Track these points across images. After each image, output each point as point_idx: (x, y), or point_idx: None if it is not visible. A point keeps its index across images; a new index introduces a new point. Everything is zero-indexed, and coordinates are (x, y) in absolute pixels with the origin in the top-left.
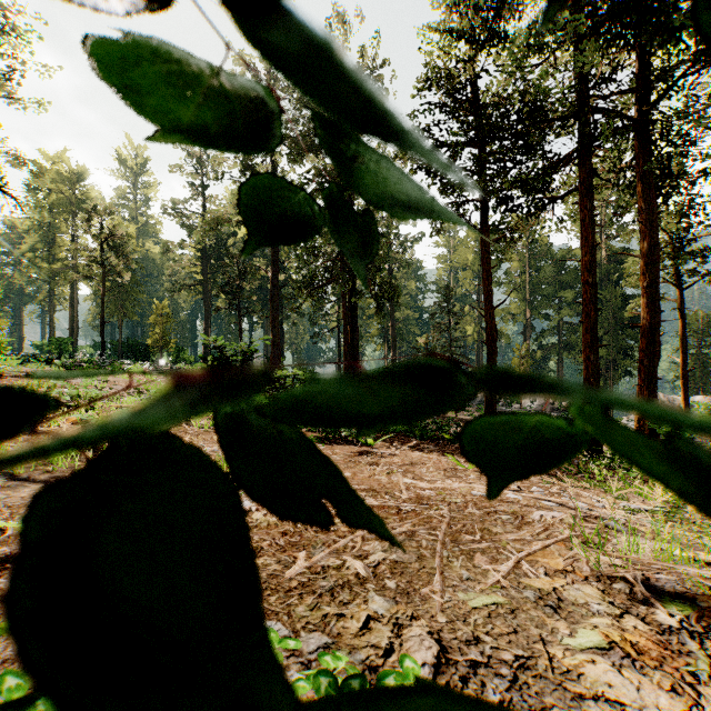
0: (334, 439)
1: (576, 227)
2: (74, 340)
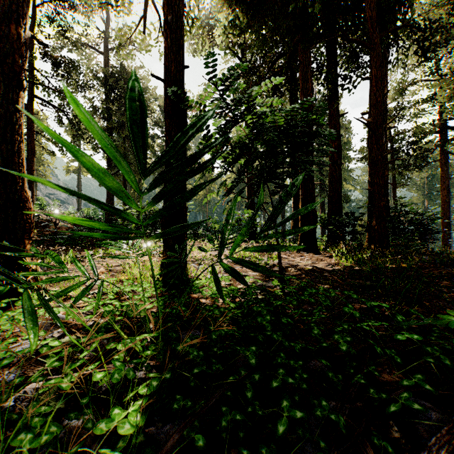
0: None
1: None
2: None
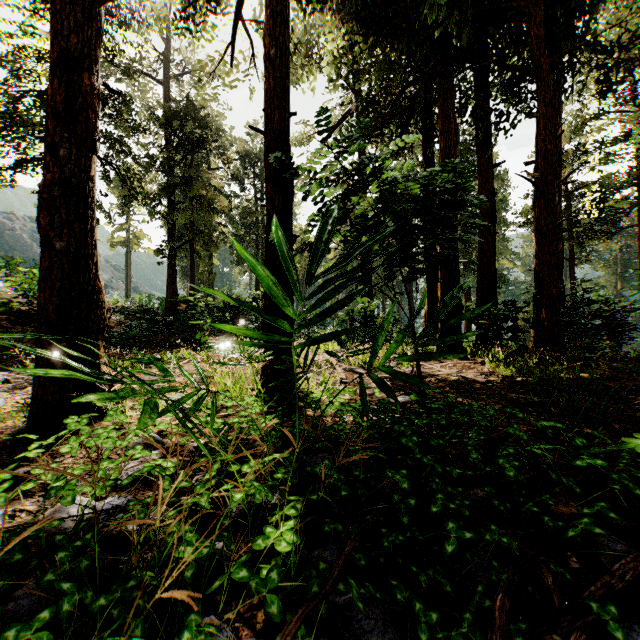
0: None
1: None
2: None
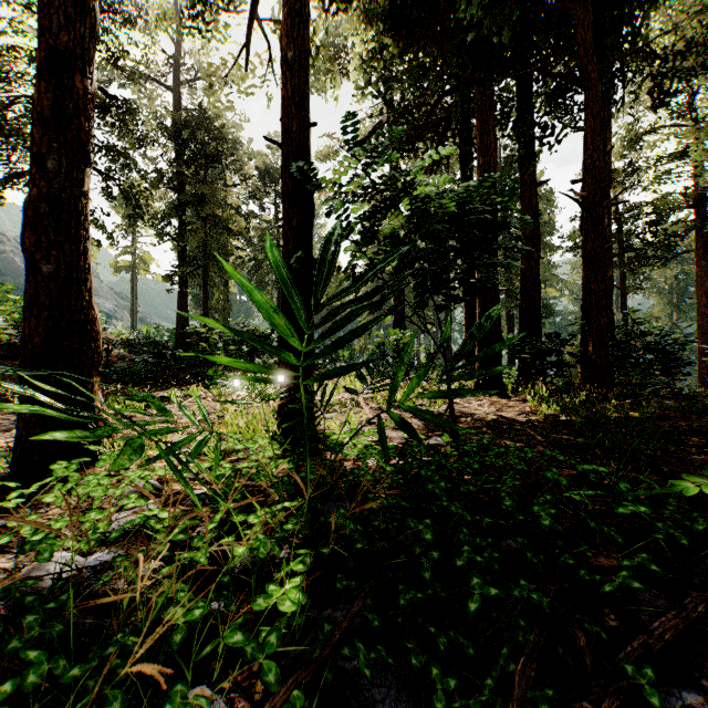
0: None
1: None
2: None
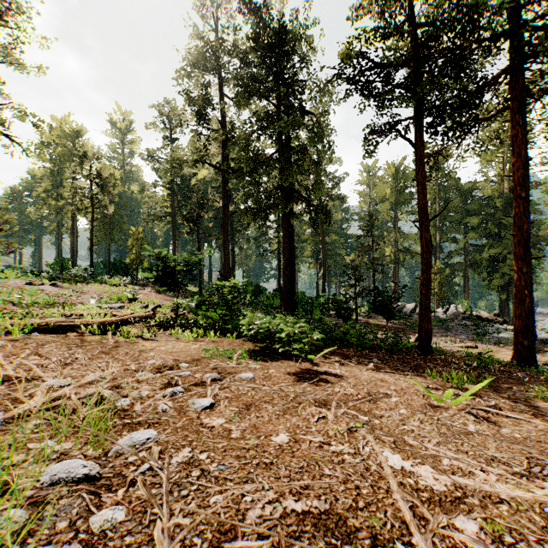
0: (271, 352)
1: (480, 163)
2: (74, 260)
